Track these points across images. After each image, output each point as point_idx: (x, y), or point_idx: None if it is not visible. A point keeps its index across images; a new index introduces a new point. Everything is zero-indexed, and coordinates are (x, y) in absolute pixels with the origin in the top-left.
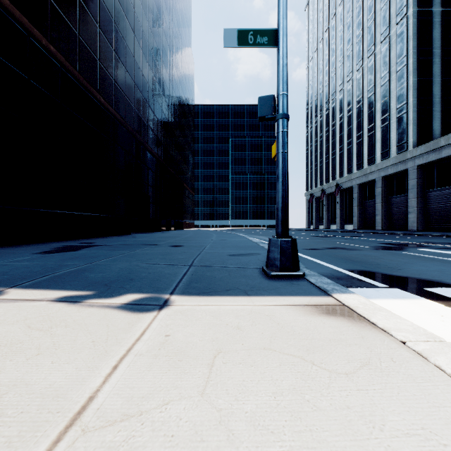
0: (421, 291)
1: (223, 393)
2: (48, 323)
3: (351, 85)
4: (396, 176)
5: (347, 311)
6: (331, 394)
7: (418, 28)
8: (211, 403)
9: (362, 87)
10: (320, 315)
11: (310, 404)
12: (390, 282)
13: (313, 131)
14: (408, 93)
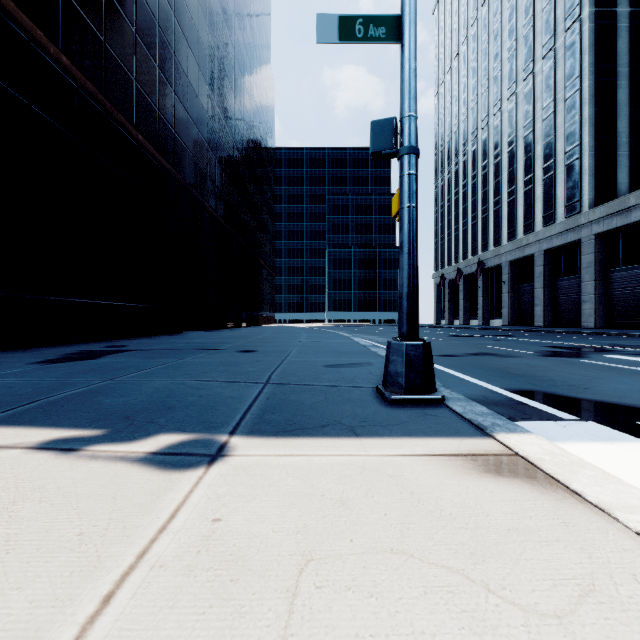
0: (634, 427)
1: None
2: (10, 494)
3: (499, 120)
4: (564, 249)
5: (525, 466)
6: None
7: (596, 37)
8: None
9: (515, 121)
10: (481, 475)
11: None
12: (579, 411)
13: (444, 185)
14: (582, 130)
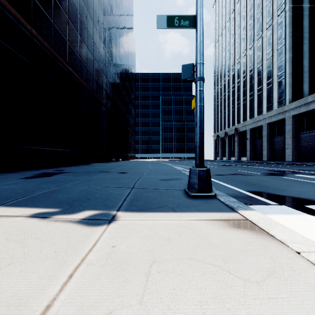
0: (303, 208)
1: (158, 302)
2: (22, 236)
3: (245, 59)
4: (277, 123)
5: (251, 224)
6: (247, 302)
7: (292, 19)
8: (147, 312)
9: (253, 60)
10: (230, 228)
11: (231, 313)
12: (279, 201)
13: (218, 91)
14: (285, 64)
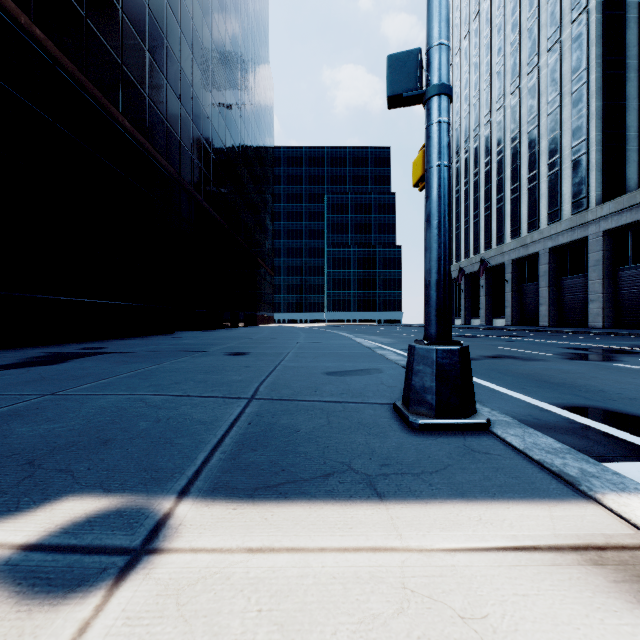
0: None
1: None
2: None
3: (502, 115)
4: (570, 247)
5: None
6: None
7: (604, 28)
8: None
9: (519, 117)
10: (639, 616)
11: None
12: None
13: None
14: (589, 124)
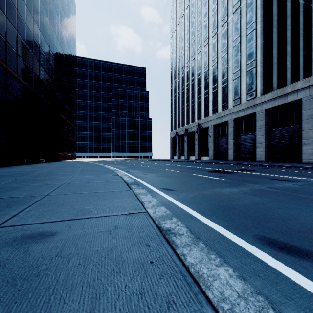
0: None
1: None
2: None
3: (207, 48)
4: (244, 118)
5: None
6: None
7: (264, 1)
8: None
9: (217, 49)
10: None
11: None
12: None
13: (176, 85)
14: (257, 51)
